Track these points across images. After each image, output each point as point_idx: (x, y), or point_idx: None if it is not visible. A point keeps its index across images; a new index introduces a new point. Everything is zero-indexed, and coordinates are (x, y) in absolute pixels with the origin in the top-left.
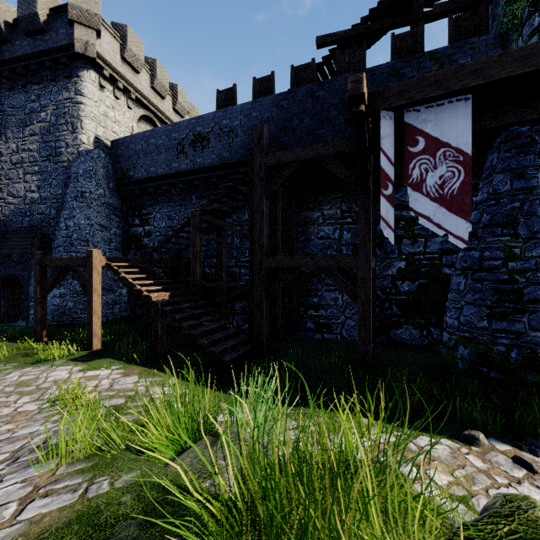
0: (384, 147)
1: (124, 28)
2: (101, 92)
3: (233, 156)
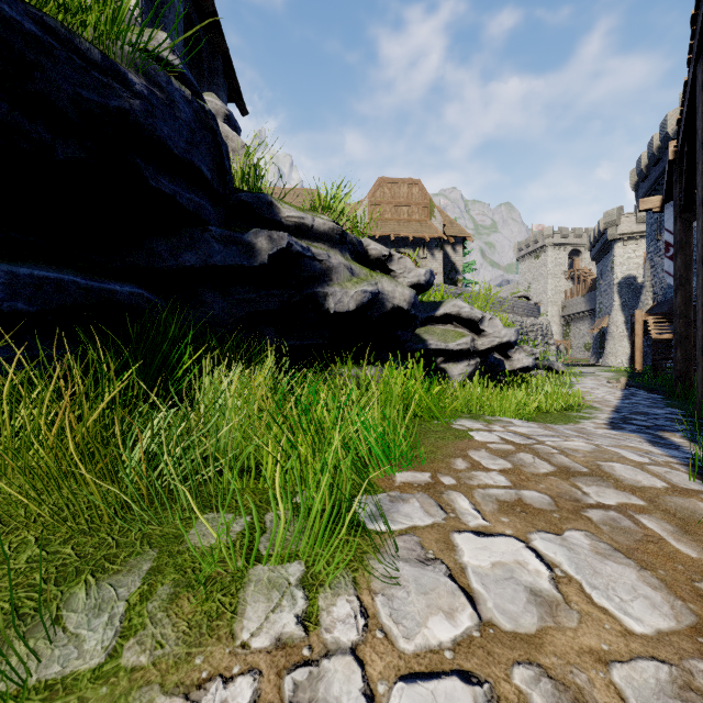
0: (666, 227)
1: None
2: None
3: None
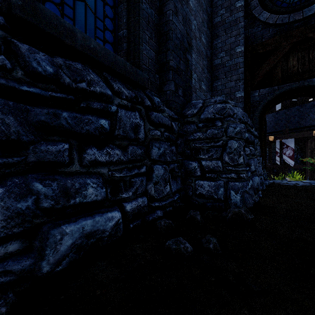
0: (277, 147)
1: None
2: None
3: None
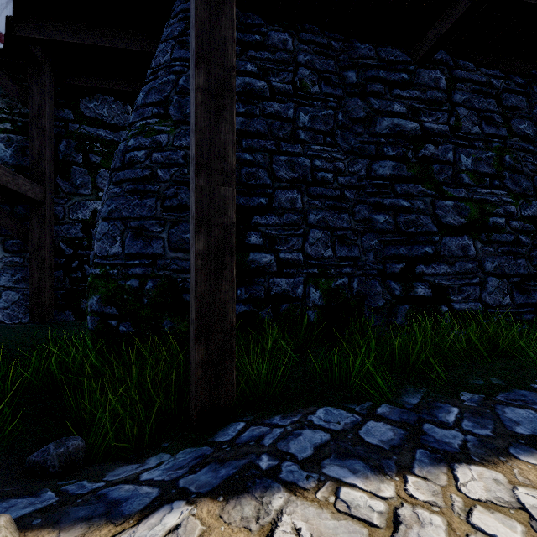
0: None
1: None
2: None
3: None
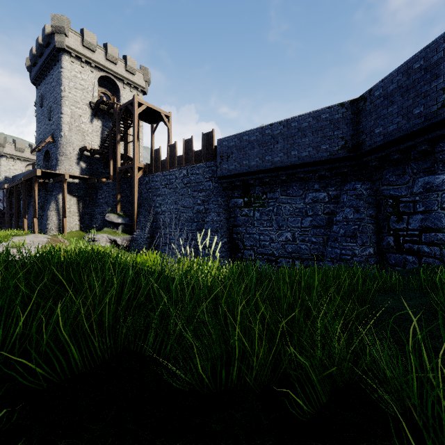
0: (1, 195)
1: (15, 141)
2: (8, 162)
3: None
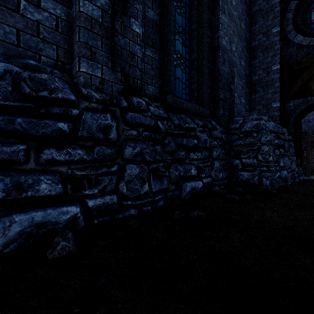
0: None
1: None
2: None
3: (309, 129)
